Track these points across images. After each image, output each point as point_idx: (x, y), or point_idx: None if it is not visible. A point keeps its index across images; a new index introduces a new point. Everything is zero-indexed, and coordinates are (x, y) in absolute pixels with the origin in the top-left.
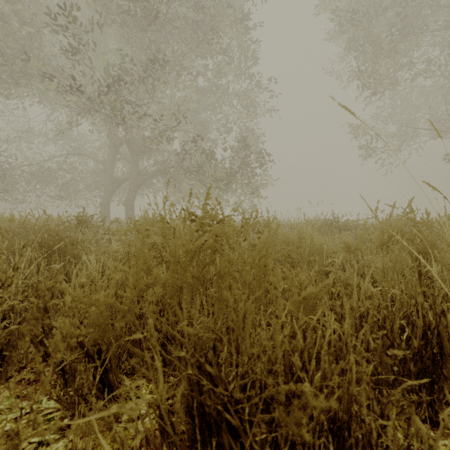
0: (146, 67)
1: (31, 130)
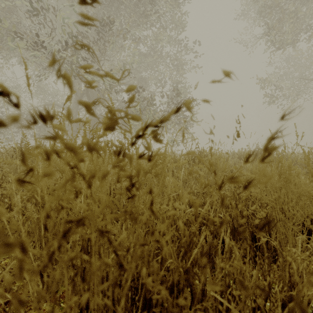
0: (98, 31)
1: (18, 86)
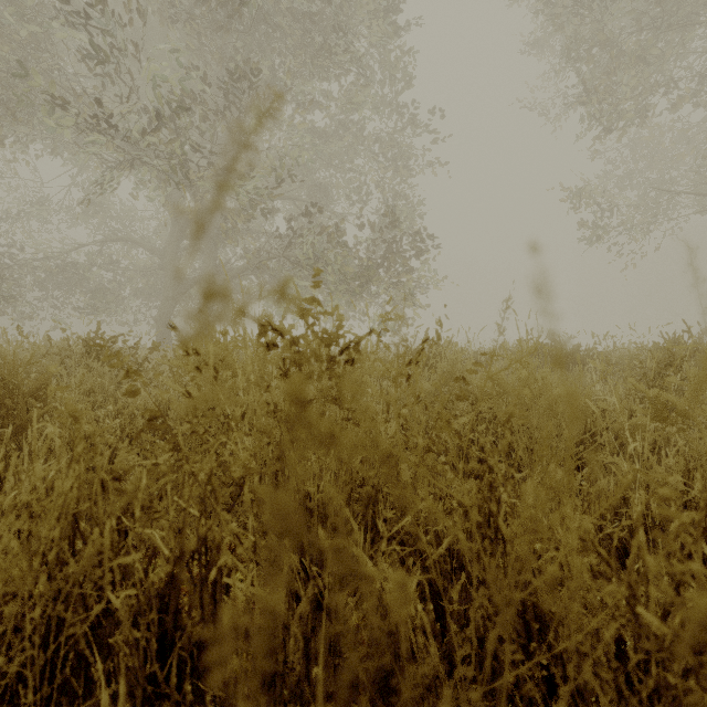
0: (227, 89)
1: (45, 201)
